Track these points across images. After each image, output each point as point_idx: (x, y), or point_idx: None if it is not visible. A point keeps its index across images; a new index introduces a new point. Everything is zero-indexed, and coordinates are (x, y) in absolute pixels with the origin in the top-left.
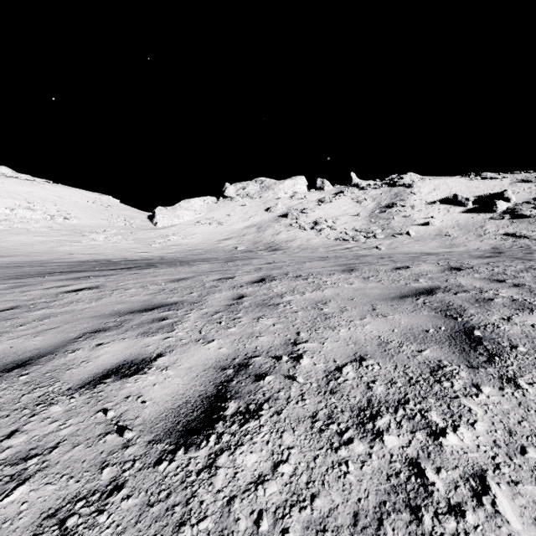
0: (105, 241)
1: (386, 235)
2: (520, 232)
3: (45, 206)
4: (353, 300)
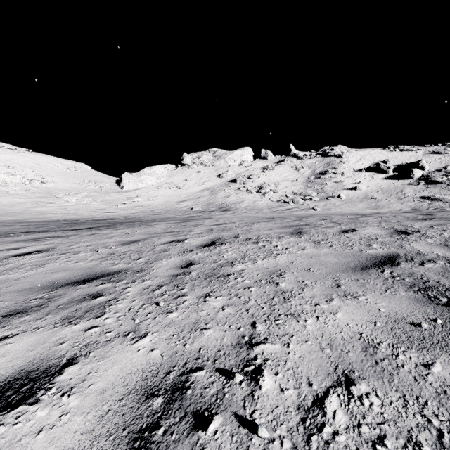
0: (77, 202)
1: (321, 198)
2: (434, 195)
3: (24, 171)
4: (310, 270)
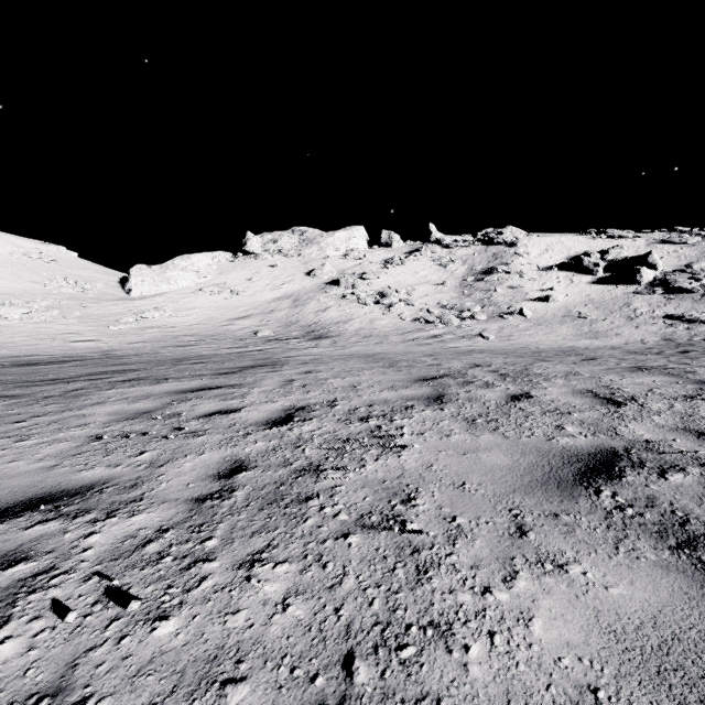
0: (23, 320)
1: (489, 315)
2: (690, 314)
3: None
4: None
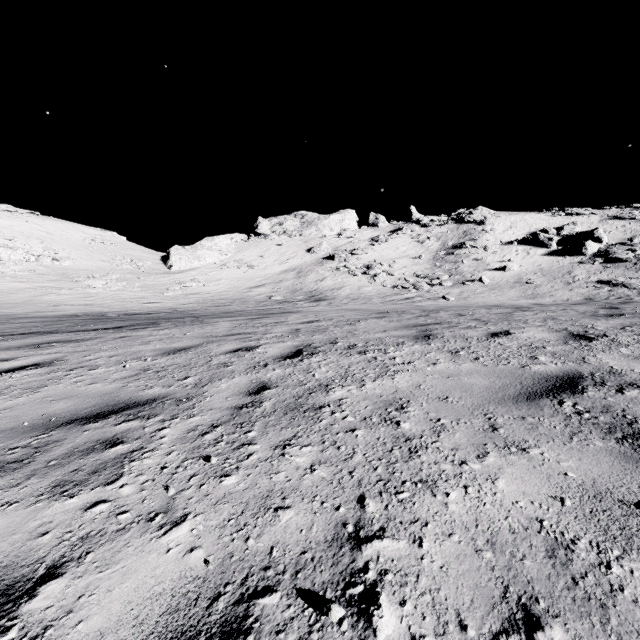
0: (105, 288)
1: (454, 282)
2: (617, 279)
3: (29, 244)
4: (447, 401)
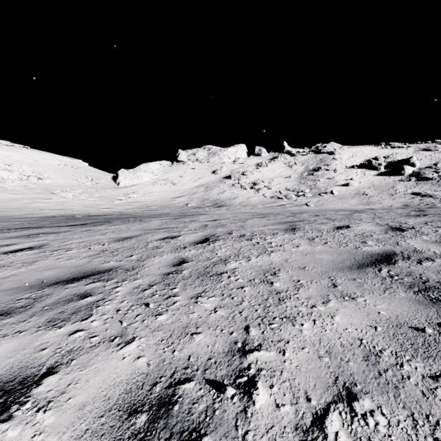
0: (74, 198)
1: (313, 194)
2: (425, 192)
3: (22, 168)
4: (305, 269)
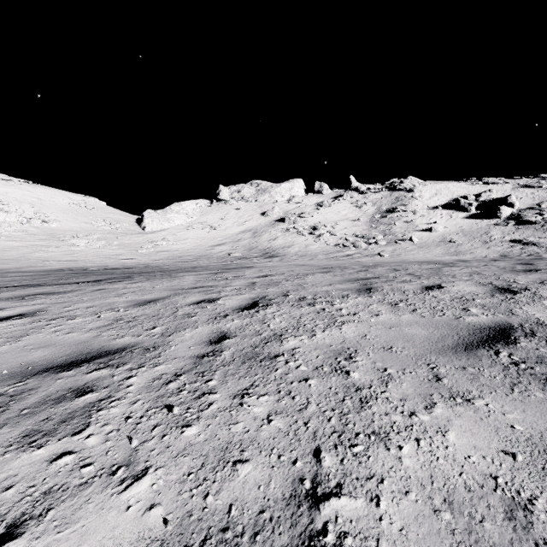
0: (87, 247)
1: (388, 241)
2: (527, 239)
3: (21, 208)
4: (391, 350)
